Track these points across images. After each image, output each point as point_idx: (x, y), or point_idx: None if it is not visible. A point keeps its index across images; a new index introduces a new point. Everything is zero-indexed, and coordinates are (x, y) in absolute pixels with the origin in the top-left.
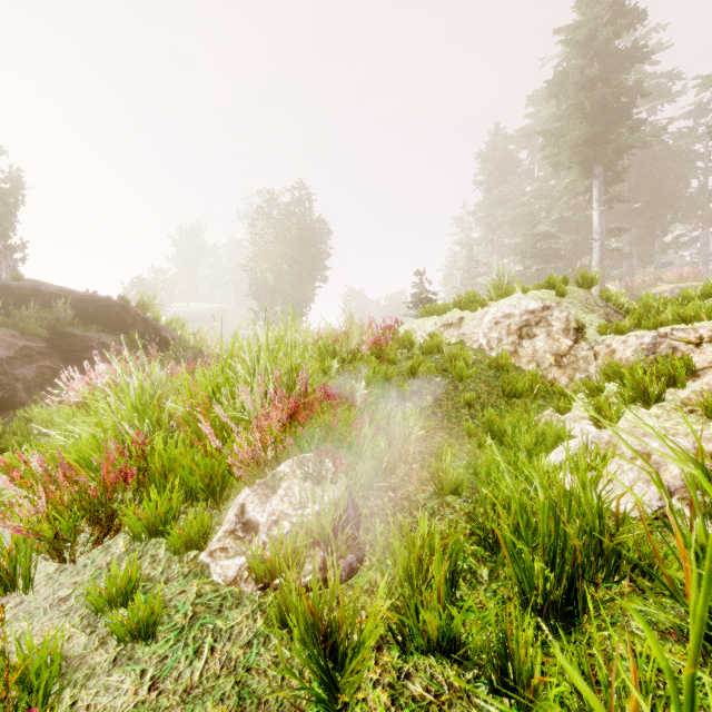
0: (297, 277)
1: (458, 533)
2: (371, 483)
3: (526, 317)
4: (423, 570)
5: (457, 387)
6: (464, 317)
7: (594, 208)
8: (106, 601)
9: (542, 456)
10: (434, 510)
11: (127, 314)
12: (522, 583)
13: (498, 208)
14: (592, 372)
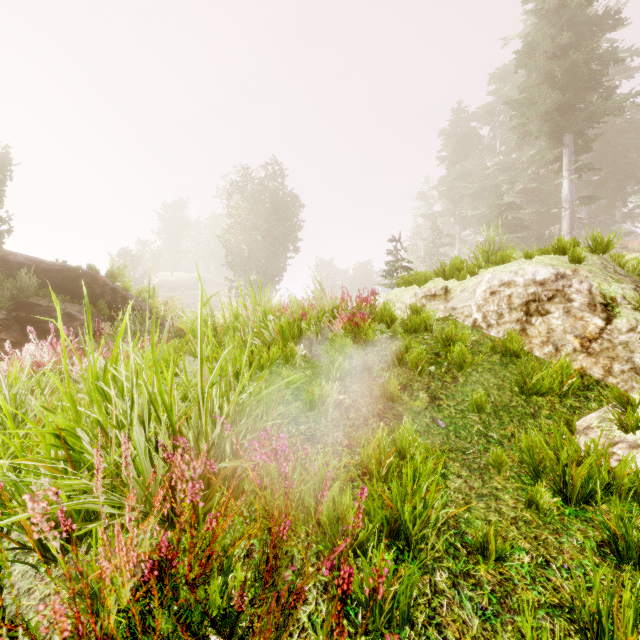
0: (270, 248)
1: None
2: None
3: (534, 288)
4: None
5: (457, 379)
6: (450, 287)
7: (564, 177)
8: None
9: None
10: None
11: (96, 283)
12: None
13: (462, 181)
14: (639, 361)
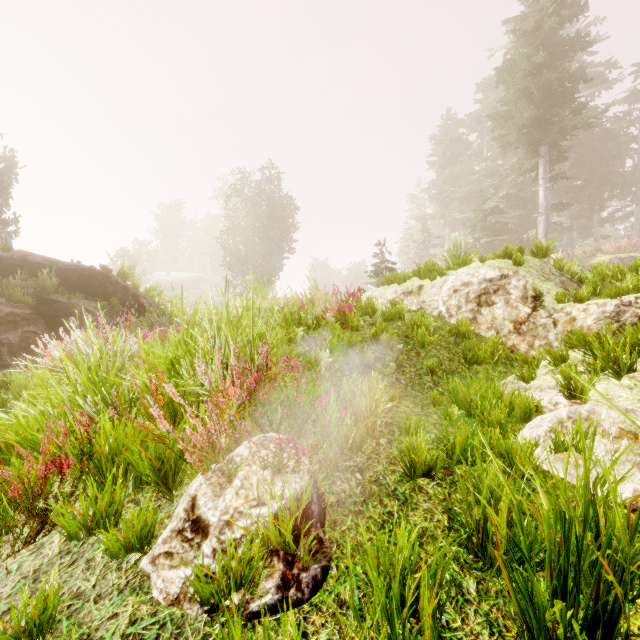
0: (267, 249)
1: (444, 547)
2: (336, 463)
3: (485, 285)
4: (406, 606)
5: (419, 354)
6: (423, 285)
7: (540, 185)
8: (13, 636)
9: (514, 431)
10: (406, 496)
11: (108, 282)
12: (524, 612)
13: (450, 186)
14: (551, 339)
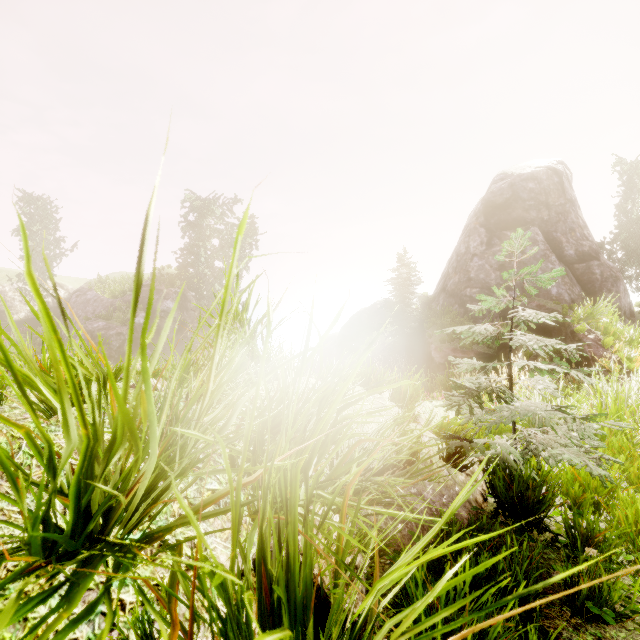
0: None
1: None
2: None
3: None
4: None
5: None
6: None
7: None
8: None
9: None
10: None
11: (563, 325)
12: None
13: None
14: None
